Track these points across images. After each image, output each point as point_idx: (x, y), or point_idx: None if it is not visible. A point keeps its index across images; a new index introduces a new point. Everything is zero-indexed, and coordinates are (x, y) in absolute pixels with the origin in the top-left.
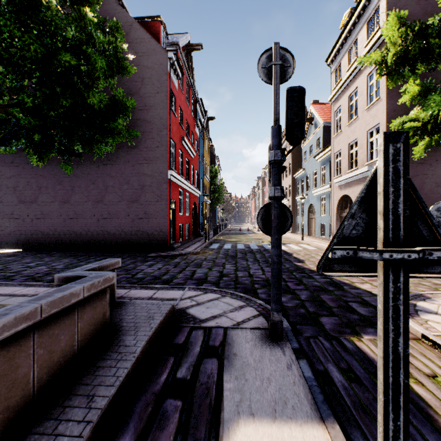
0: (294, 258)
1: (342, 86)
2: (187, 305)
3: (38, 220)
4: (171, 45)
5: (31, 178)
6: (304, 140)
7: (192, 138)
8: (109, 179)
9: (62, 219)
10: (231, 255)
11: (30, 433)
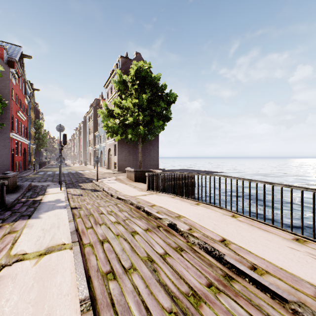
0: (82, 174)
1: (109, 102)
2: (35, 184)
3: None
4: (10, 58)
5: None
6: (99, 116)
7: (23, 107)
8: None
9: None
10: (52, 175)
11: (15, 190)
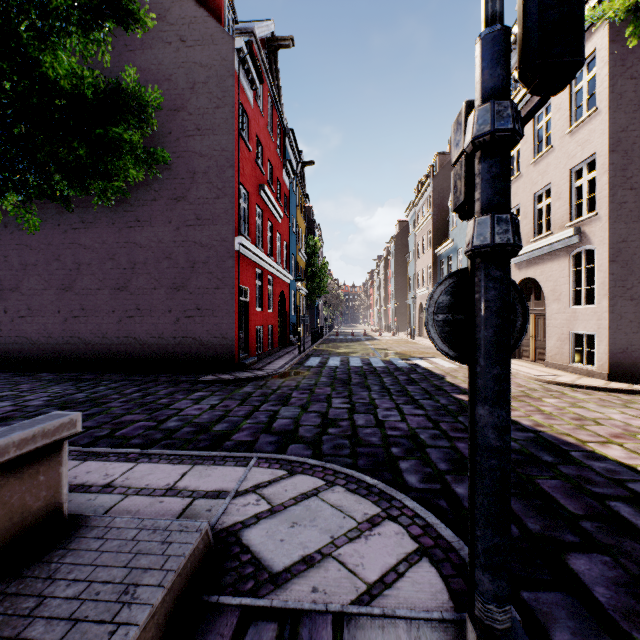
0: (450, 385)
1: (522, 100)
2: (246, 515)
3: (22, 320)
4: (243, 33)
5: (10, 250)
6: None
7: (278, 189)
8: (137, 251)
9: (61, 318)
10: (341, 378)
11: None
